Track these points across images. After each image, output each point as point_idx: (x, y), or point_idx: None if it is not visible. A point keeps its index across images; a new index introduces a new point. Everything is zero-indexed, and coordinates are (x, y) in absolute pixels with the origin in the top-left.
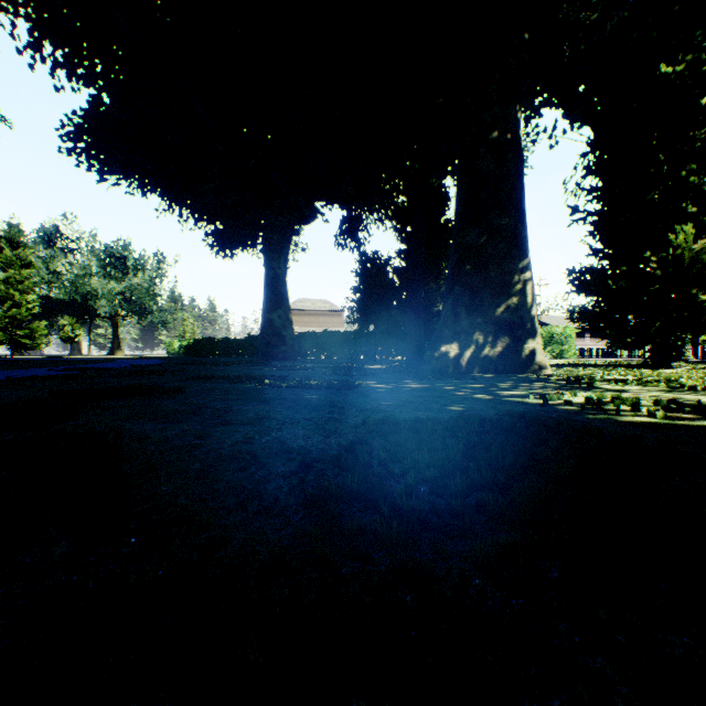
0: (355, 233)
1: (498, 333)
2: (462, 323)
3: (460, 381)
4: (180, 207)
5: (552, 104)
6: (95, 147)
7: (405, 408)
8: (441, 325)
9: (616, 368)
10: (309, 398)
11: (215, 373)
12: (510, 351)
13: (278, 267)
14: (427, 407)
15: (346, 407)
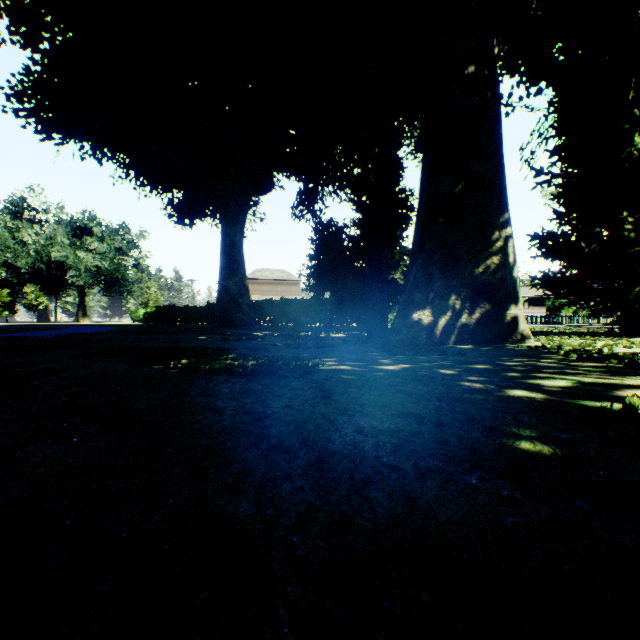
0: (311, 205)
1: (475, 297)
2: (436, 286)
3: (446, 356)
4: (136, 175)
5: (508, 70)
6: (44, 108)
7: (421, 450)
8: (412, 288)
9: (596, 337)
10: (223, 405)
11: (144, 344)
12: (489, 318)
13: (234, 234)
14: (467, 443)
15: (286, 445)
